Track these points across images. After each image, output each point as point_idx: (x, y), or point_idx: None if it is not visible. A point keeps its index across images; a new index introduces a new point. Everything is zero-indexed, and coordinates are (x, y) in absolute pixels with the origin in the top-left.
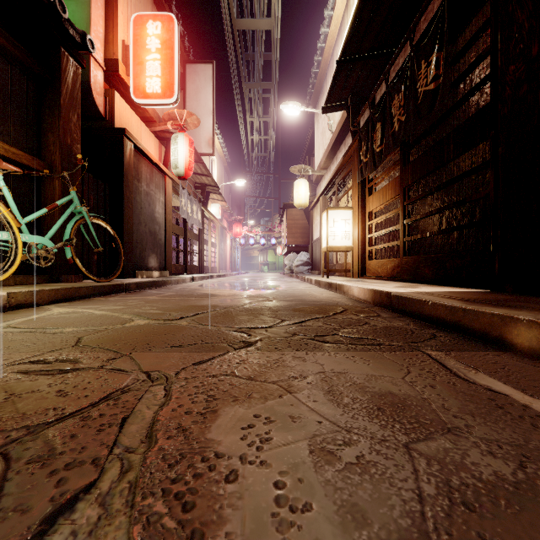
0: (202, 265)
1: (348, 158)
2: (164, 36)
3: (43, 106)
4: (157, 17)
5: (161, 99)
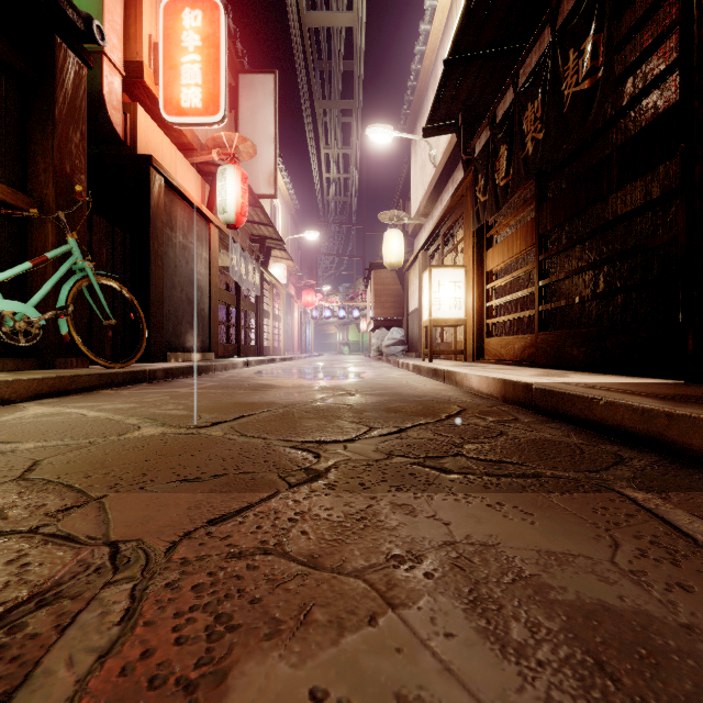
0: (261, 345)
1: (457, 198)
2: (207, 30)
3: (30, 119)
4: (196, 3)
5: (202, 116)
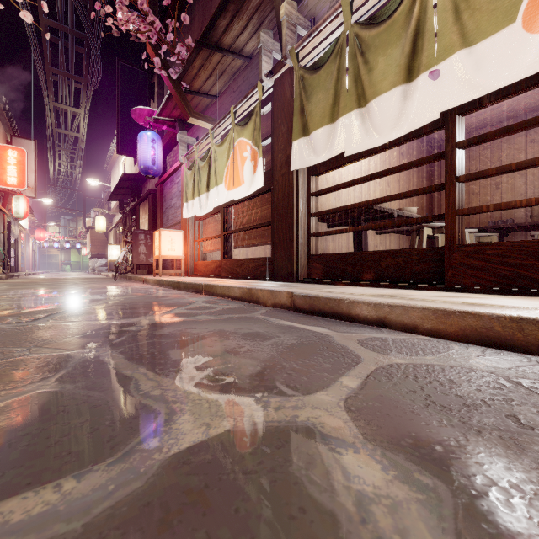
0: (18, 266)
1: (121, 221)
2: (20, 158)
3: None
4: (15, 148)
5: (17, 188)
